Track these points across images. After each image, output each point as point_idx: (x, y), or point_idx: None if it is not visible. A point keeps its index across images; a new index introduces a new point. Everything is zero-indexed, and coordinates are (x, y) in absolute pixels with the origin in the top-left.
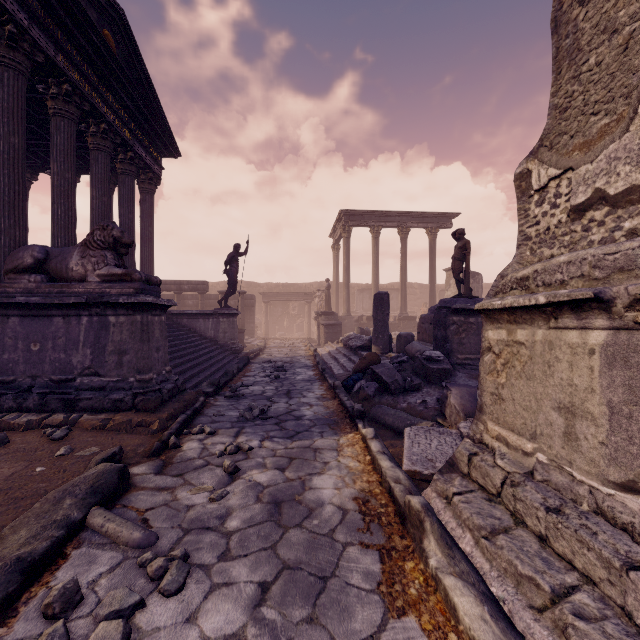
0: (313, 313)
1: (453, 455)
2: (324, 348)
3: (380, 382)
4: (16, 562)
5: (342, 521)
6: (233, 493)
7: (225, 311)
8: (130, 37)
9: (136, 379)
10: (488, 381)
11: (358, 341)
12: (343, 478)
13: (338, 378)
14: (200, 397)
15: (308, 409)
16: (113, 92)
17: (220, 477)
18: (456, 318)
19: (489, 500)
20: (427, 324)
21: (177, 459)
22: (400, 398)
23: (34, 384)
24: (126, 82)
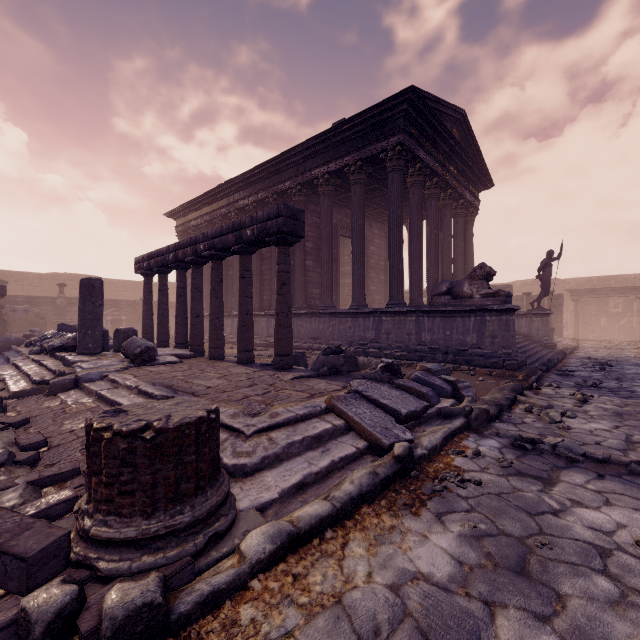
0: None
1: None
2: None
3: None
4: (506, 397)
5: None
6: (587, 407)
7: (538, 311)
8: (466, 124)
9: (502, 352)
10: None
11: None
12: None
13: None
14: (538, 371)
15: None
16: (455, 166)
17: (575, 402)
18: None
19: None
20: None
21: (542, 393)
22: None
23: (448, 351)
24: (464, 156)
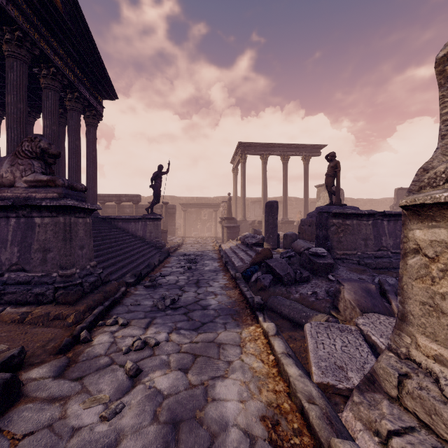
0: (218, 218)
1: (372, 369)
2: (226, 244)
3: (274, 274)
4: None
5: None
6: (129, 406)
7: (151, 216)
8: None
9: (59, 274)
10: (416, 288)
11: (253, 239)
12: (247, 384)
13: (238, 269)
14: (121, 287)
15: (213, 298)
16: (60, 43)
17: (120, 382)
18: (335, 221)
19: None
20: (306, 226)
21: (83, 356)
22: (292, 289)
23: None
24: (70, 35)
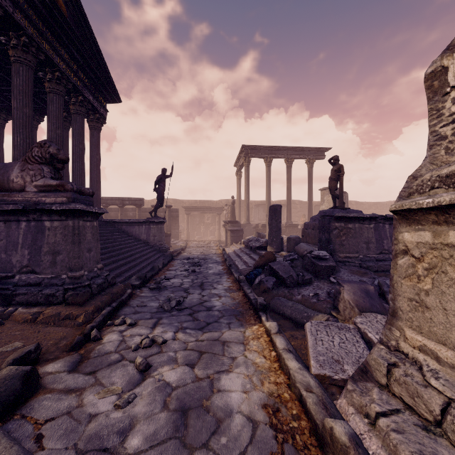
0: (222, 222)
1: (365, 361)
2: (230, 248)
3: (277, 276)
4: None
5: (252, 439)
6: (140, 397)
7: (155, 220)
8: (78, 4)
9: (68, 276)
10: (404, 285)
11: (256, 243)
12: (250, 377)
13: (242, 272)
14: (128, 289)
15: (217, 300)
16: (65, 47)
17: (131, 375)
18: (338, 224)
19: (425, 429)
20: (310, 229)
21: (94, 353)
22: (295, 291)
23: None
24: (75, 39)
